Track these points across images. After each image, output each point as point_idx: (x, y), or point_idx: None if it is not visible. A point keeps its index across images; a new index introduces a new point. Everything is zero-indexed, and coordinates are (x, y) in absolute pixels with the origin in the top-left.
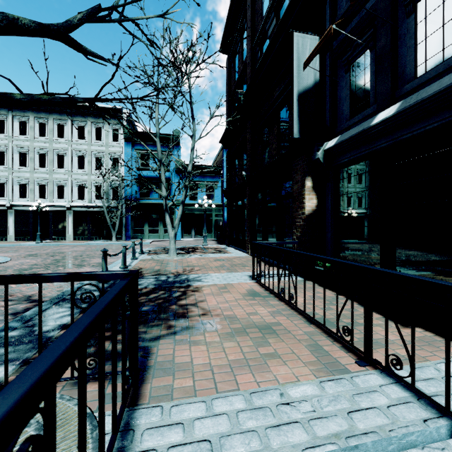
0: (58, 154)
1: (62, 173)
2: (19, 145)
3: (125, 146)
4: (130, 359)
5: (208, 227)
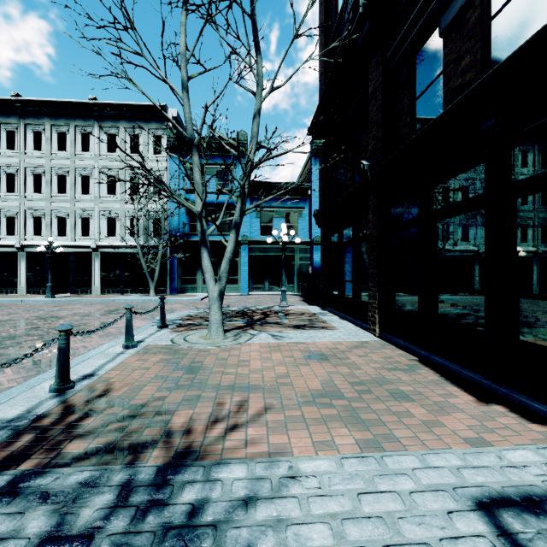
0: (81, 174)
1: (87, 200)
2: (32, 164)
3: (169, 159)
4: None
5: (289, 276)
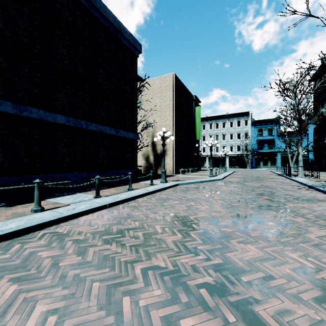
0: (222, 134)
1: (224, 141)
2: (209, 133)
3: (251, 127)
4: (312, 174)
5: (297, 163)
